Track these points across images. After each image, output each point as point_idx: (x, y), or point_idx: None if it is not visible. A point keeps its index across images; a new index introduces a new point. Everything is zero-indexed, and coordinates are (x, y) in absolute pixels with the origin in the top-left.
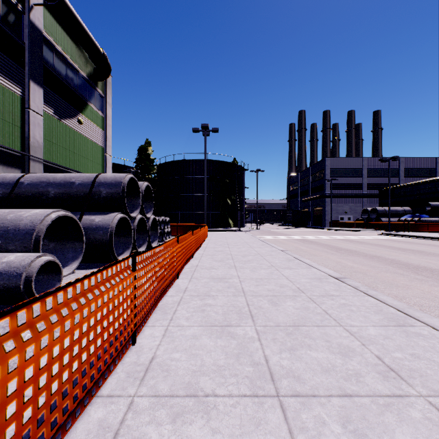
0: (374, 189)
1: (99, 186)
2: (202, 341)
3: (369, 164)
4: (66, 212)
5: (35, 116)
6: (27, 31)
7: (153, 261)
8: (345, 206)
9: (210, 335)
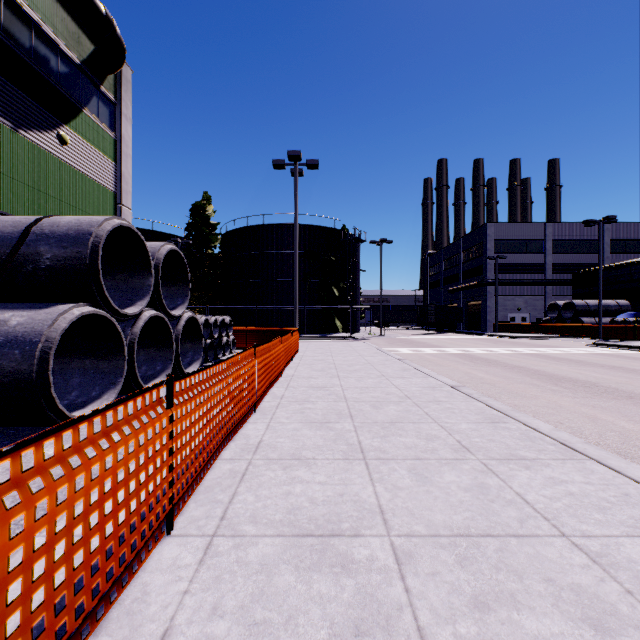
0: (563, 273)
1: (37, 243)
2: None
3: (555, 233)
4: None
5: None
6: None
7: None
8: (517, 298)
9: None
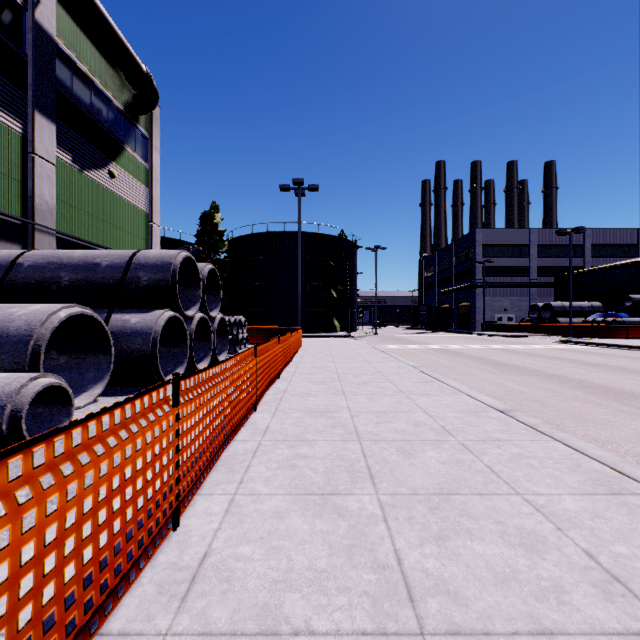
0: (547, 276)
1: (138, 270)
2: (290, 522)
3: (539, 238)
4: (83, 308)
5: (43, 164)
6: (31, 37)
7: (211, 388)
8: (504, 300)
9: (304, 512)
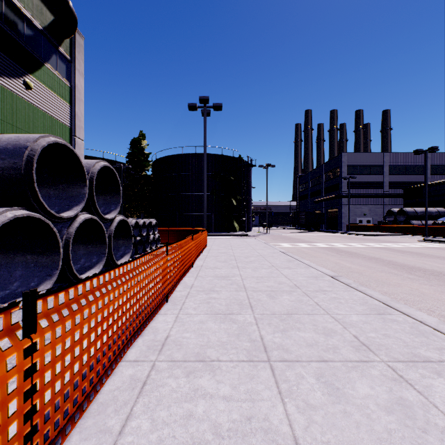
0: (396, 188)
1: None
2: None
3: (391, 160)
4: None
5: None
6: None
7: None
8: (364, 207)
9: None
